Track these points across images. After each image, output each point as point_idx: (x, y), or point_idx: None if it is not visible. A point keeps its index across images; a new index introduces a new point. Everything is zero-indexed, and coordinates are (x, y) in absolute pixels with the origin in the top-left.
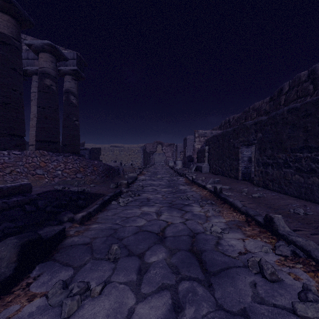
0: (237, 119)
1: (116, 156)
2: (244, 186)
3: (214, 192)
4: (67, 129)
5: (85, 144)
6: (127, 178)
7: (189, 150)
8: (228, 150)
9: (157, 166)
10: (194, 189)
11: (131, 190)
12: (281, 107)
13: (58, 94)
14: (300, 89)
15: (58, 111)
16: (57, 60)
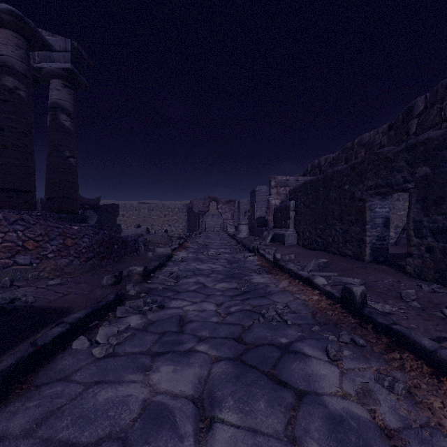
0: (332, 161)
1: (143, 218)
2: (390, 277)
3: (344, 301)
4: (54, 171)
5: (103, 200)
6: (152, 258)
7: (260, 209)
8: (337, 206)
9: (209, 234)
10: (284, 285)
11: (151, 287)
12: (411, 138)
13: (30, 106)
14: (446, 106)
15: (31, 137)
16: (30, 46)
